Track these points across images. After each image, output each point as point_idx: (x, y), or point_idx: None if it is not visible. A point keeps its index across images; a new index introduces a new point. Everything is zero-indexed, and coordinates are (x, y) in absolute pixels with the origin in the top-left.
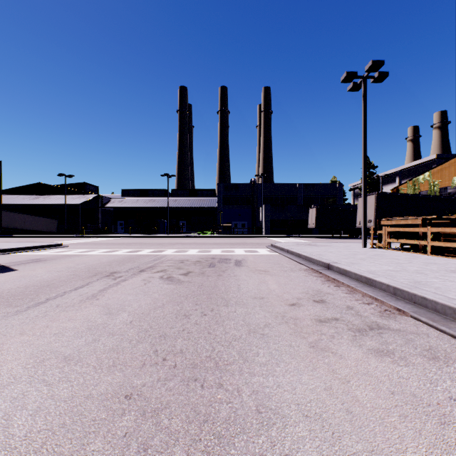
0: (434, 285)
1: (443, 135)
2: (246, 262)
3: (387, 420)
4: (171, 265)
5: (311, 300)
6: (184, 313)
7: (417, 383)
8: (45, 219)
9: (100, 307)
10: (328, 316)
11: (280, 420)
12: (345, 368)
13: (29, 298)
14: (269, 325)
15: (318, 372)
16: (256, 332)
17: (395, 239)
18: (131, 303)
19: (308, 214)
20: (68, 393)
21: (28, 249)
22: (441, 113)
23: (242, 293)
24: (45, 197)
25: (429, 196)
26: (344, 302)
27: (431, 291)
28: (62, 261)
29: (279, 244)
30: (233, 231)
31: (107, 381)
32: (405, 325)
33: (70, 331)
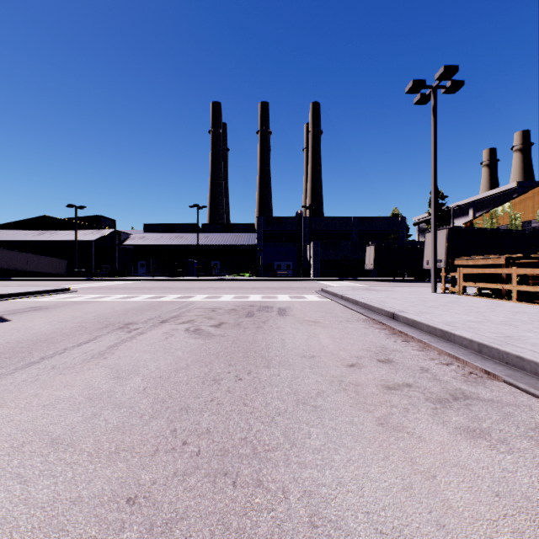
0: (530, 340)
1: (525, 159)
2: (291, 311)
3: (497, 538)
4: (200, 314)
5: (375, 359)
6: (213, 376)
7: (528, 479)
8: (52, 258)
9: (107, 369)
10: (398, 381)
11: (344, 538)
12: (427, 455)
13: (19, 356)
14: (323, 394)
15: (391, 463)
16: (306, 403)
17: (472, 283)
18: (147, 363)
19: (364, 252)
20: (49, 495)
21: (29, 294)
22: (523, 133)
23: (287, 351)
24: (52, 232)
25: (511, 231)
26: (416, 362)
27: (528, 349)
28: (67, 309)
29: (331, 289)
30: (275, 274)
31: (105, 476)
32: (499, 394)
33: (64, 402)
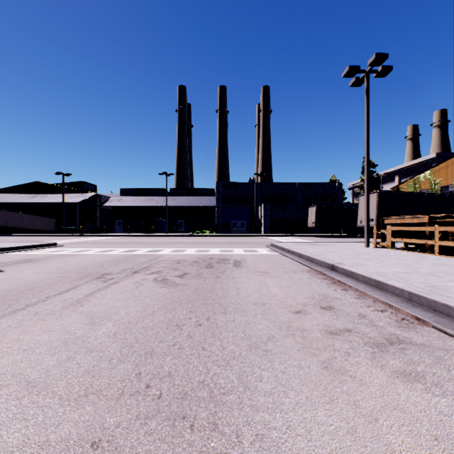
0: (453, 289)
1: (443, 134)
2: (245, 263)
3: None
4: (167, 266)
5: (318, 306)
6: (176, 322)
7: None
8: (43, 218)
9: (83, 315)
10: (339, 327)
11: None
12: (369, 398)
13: (7, 304)
14: (273, 339)
15: (336, 406)
16: (258, 347)
17: (399, 239)
18: (118, 310)
19: (307, 212)
20: (19, 439)
21: (21, 248)
22: (441, 112)
23: (242, 298)
24: (43, 195)
25: (432, 194)
26: (355, 309)
27: (453, 298)
28: (53, 261)
29: (279, 244)
30: (232, 230)
31: (73, 419)
32: (429, 339)
33: (42, 346)
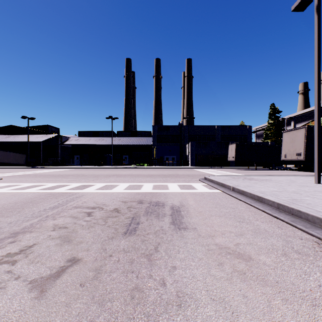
0: None
1: None
2: (188, 214)
3: None
4: (62, 224)
5: None
6: None
7: None
8: (14, 153)
9: None
10: None
11: None
12: None
13: None
14: None
15: None
16: None
17: None
18: None
19: (226, 149)
20: None
21: None
22: None
23: None
24: (15, 136)
25: None
26: None
27: None
28: None
29: (215, 178)
30: (165, 164)
31: None
32: None
33: None
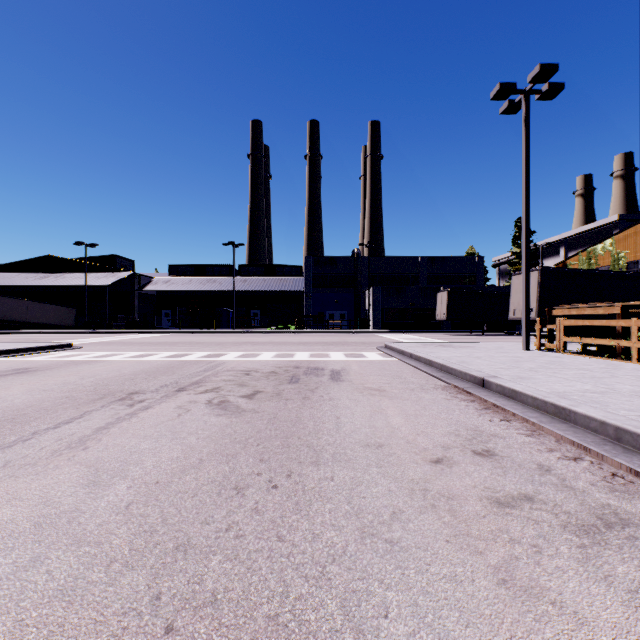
0: None
1: (628, 188)
2: (348, 374)
3: None
4: (229, 379)
5: (469, 450)
6: (235, 481)
7: None
8: (57, 307)
9: (82, 467)
10: (511, 491)
11: None
12: None
13: None
14: (401, 516)
15: None
16: (375, 535)
17: (576, 338)
18: (143, 457)
19: (435, 300)
20: None
21: (19, 351)
22: (625, 156)
23: (344, 436)
24: (57, 275)
25: (618, 273)
26: (529, 455)
27: None
28: (61, 371)
29: (397, 345)
30: (327, 325)
31: None
32: None
33: None
